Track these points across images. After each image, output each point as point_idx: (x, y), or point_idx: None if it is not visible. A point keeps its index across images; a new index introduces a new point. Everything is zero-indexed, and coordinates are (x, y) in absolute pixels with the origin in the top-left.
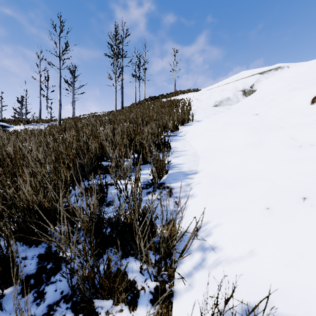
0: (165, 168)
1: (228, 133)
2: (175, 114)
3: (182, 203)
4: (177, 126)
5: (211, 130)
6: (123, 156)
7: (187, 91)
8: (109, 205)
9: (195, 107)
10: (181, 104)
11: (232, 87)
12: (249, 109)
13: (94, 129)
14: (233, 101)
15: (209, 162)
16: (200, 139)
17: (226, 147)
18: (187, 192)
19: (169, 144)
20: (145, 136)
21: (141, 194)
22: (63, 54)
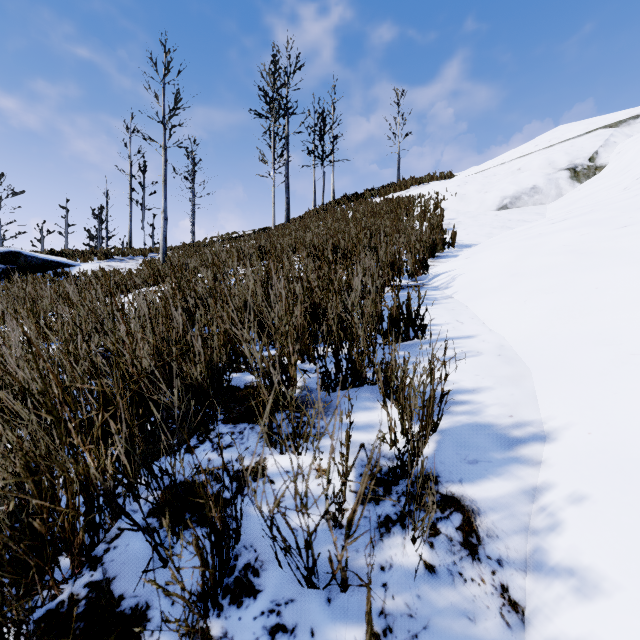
0: (431, 417)
1: (608, 286)
2: (409, 230)
3: (537, 608)
4: (425, 262)
5: (533, 274)
6: (292, 367)
7: (428, 179)
8: (243, 594)
9: (453, 212)
10: (421, 207)
11: (540, 162)
12: (627, 212)
13: (219, 277)
14: (548, 195)
15: (580, 395)
16: (506, 302)
17: (627, 337)
18: (542, 539)
19: (421, 320)
20: (357, 301)
21: (361, 530)
22: (171, 116)
